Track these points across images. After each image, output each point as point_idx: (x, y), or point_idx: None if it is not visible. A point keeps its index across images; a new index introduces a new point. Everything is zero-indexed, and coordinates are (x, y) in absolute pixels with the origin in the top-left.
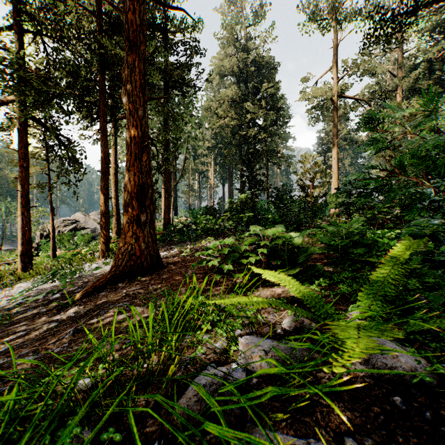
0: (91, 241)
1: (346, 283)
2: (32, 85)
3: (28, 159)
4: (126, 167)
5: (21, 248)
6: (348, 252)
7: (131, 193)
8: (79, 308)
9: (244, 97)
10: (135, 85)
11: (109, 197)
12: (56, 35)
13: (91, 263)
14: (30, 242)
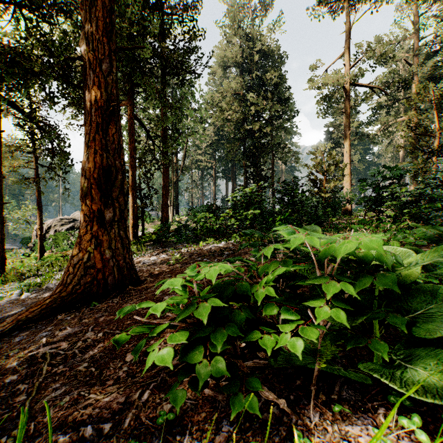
0: None
1: None
2: None
3: (1, 148)
4: (85, 143)
5: None
6: None
7: (88, 179)
8: None
9: (248, 89)
10: (95, 26)
11: None
12: (30, 3)
13: None
14: (2, 243)
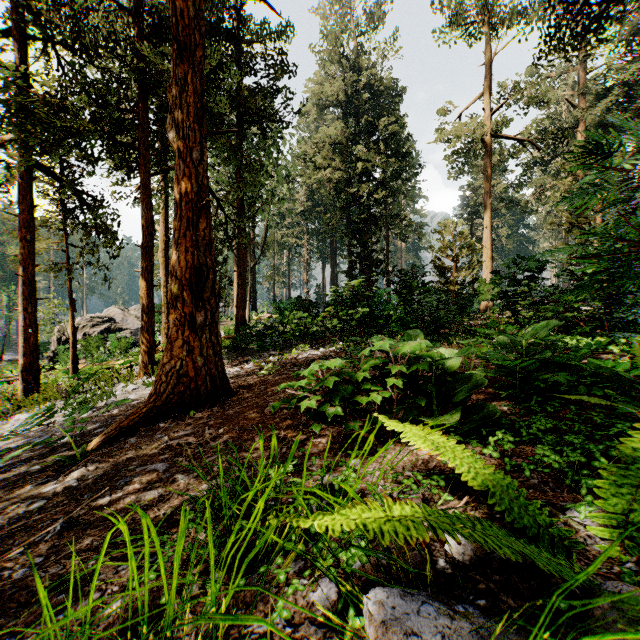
0: (131, 348)
1: (545, 441)
2: (37, 116)
3: (34, 228)
4: (174, 240)
5: (23, 361)
6: (530, 377)
7: (180, 280)
8: (88, 470)
9: (353, 138)
10: (187, 112)
11: (158, 283)
12: (74, 43)
13: (126, 383)
14: (36, 351)
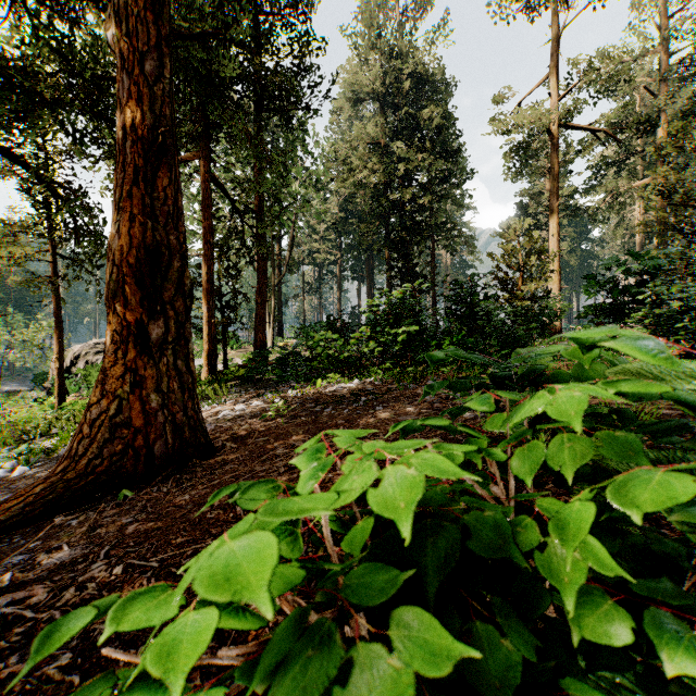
0: None
1: None
2: None
3: None
4: (114, 203)
5: None
6: None
7: (119, 266)
8: None
9: (393, 136)
10: None
11: None
12: None
13: None
14: None
